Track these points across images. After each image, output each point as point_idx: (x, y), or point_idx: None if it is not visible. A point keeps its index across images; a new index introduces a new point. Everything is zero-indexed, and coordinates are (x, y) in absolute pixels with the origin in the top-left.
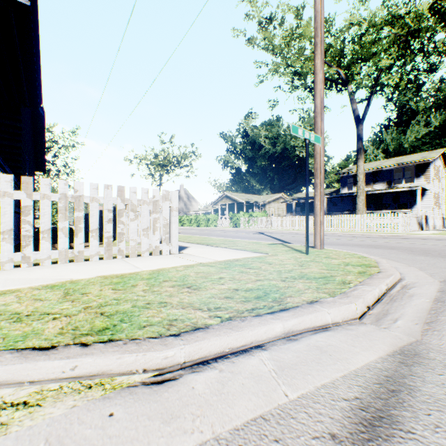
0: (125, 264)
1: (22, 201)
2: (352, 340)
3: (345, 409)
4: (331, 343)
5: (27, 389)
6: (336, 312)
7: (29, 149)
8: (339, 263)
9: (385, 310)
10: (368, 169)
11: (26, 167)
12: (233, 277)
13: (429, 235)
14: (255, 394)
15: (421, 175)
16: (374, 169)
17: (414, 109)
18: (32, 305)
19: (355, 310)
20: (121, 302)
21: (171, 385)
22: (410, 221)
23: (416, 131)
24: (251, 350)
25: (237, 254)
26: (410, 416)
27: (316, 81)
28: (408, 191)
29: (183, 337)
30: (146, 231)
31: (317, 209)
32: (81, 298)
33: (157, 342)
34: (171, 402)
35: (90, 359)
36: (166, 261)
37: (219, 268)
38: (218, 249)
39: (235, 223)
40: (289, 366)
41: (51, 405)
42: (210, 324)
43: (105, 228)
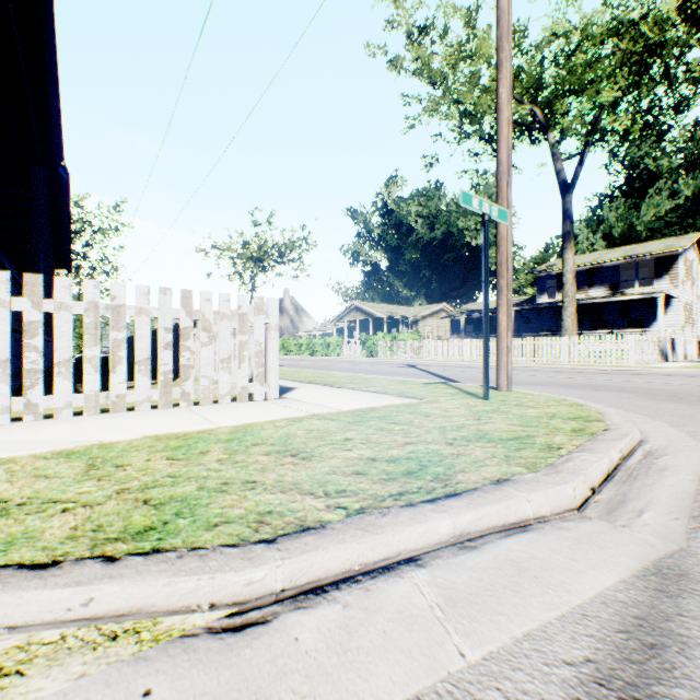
0: (193, 416)
1: (25, 313)
2: (571, 548)
3: (569, 683)
4: (535, 555)
5: (3, 642)
6: (541, 499)
7: (45, 233)
8: (538, 414)
9: (621, 494)
10: (581, 265)
11: (40, 262)
12: (366, 437)
13: (679, 369)
14: (406, 651)
15: (665, 275)
16: (590, 265)
17: (652, 171)
18: (30, 486)
19: (571, 495)
20: (180, 482)
21: (258, 634)
22: (647, 347)
23: (656, 205)
24: (399, 568)
25: (373, 400)
26: (689, 697)
27: (499, 122)
28: (644, 299)
29: (281, 545)
30: (227, 362)
31: (502, 327)
32: (115, 474)
33: (235, 554)
34: (256, 668)
35: (117, 587)
36: (258, 411)
37: (345, 423)
38: (343, 392)
39: (371, 350)
40: (465, 598)
41: (41, 674)
42: (327, 521)
43: (161, 357)
